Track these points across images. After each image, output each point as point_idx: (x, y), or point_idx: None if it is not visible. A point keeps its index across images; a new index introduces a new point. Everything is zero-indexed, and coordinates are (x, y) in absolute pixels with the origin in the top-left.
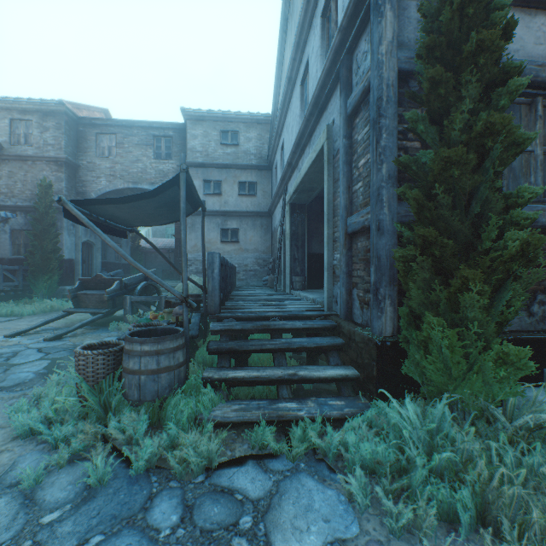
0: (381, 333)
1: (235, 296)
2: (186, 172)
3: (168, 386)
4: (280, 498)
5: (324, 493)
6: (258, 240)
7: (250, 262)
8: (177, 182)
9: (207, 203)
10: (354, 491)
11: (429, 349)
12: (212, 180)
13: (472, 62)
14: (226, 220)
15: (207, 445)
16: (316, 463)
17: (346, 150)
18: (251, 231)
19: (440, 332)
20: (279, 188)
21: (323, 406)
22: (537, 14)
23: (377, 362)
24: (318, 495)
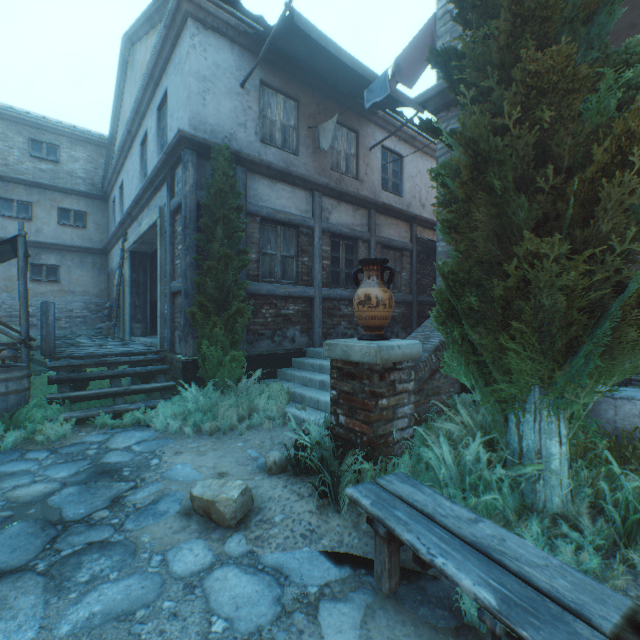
0: (187, 355)
1: (62, 344)
2: (25, 237)
3: (17, 404)
4: (115, 438)
5: (142, 432)
6: (90, 281)
7: (77, 307)
8: (11, 241)
9: (7, 228)
10: (157, 424)
11: (207, 359)
12: (16, 199)
13: (223, 221)
14: (40, 253)
15: (62, 427)
16: (140, 427)
17: (171, 235)
18: (79, 270)
19: (208, 348)
20: (118, 230)
21: (148, 403)
22: (278, 183)
23: (183, 371)
24: (139, 433)
